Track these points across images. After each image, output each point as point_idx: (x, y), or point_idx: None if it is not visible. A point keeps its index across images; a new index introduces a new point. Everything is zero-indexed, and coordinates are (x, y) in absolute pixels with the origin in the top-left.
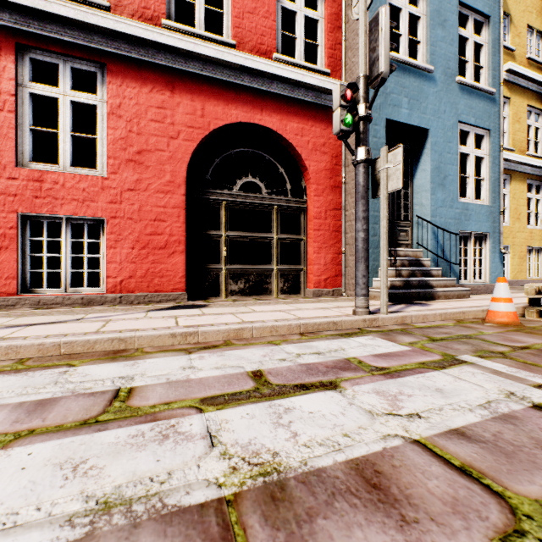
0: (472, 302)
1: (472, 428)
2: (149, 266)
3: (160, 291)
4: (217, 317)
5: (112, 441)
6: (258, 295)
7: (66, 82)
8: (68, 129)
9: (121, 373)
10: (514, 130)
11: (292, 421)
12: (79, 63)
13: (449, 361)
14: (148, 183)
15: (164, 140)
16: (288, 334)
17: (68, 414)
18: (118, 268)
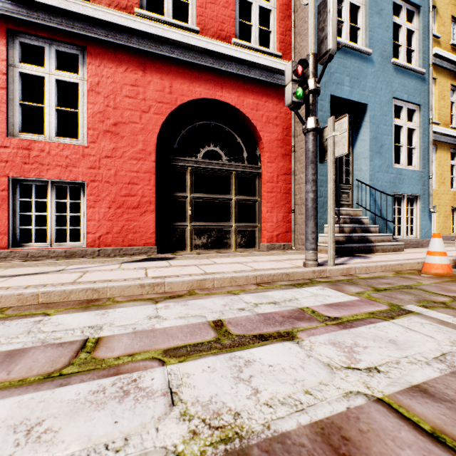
0: (406, 255)
1: (434, 385)
2: (124, 223)
3: (133, 245)
4: (182, 268)
5: (72, 398)
6: (219, 249)
7: (51, 63)
8: (53, 103)
9: (91, 322)
10: (439, 106)
11: (253, 375)
12: (62, 46)
13: (396, 311)
14: (123, 151)
15: (137, 113)
16: (246, 285)
17: (33, 366)
18: (97, 225)
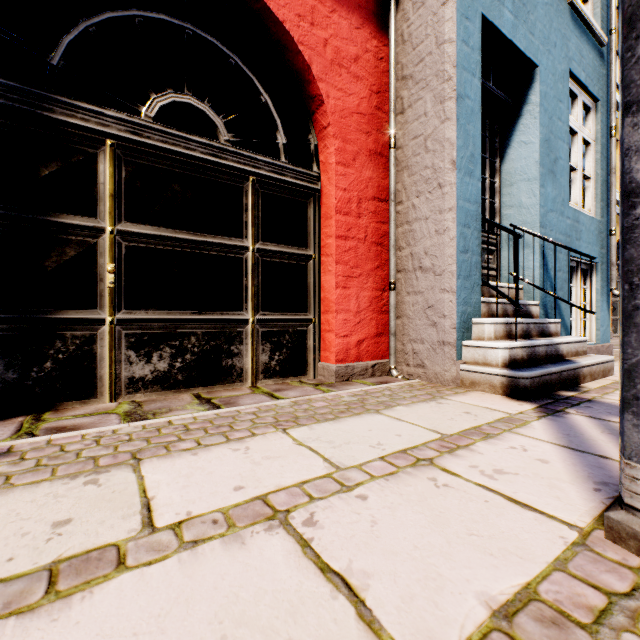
0: None
1: None
2: None
3: None
4: None
5: None
6: (209, 386)
7: None
8: None
9: None
10: None
11: None
12: None
13: None
14: None
15: None
16: None
17: None
18: None
